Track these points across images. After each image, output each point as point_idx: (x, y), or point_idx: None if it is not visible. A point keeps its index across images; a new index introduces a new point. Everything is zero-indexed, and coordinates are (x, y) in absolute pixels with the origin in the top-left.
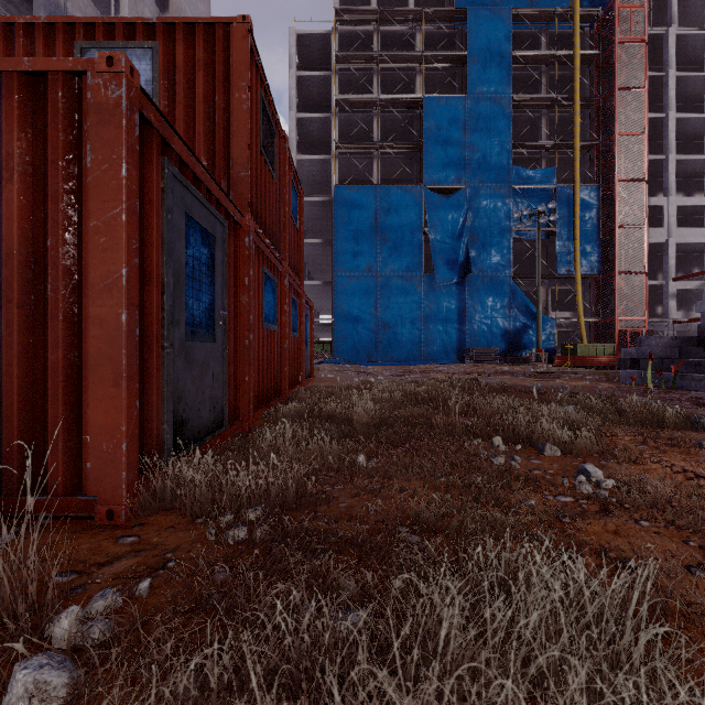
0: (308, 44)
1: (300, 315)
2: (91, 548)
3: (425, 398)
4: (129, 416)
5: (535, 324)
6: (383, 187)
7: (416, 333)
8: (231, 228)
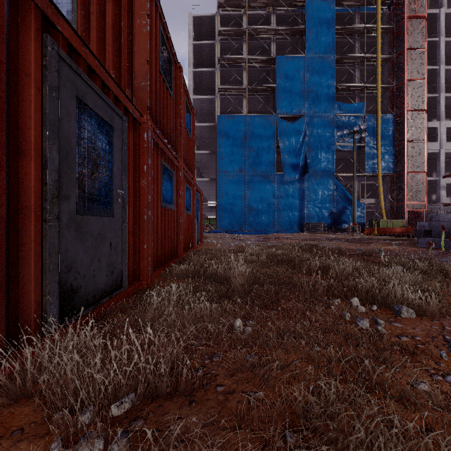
0: (200, 23)
1: (192, 199)
2: None
3: (284, 259)
4: None
5: (351, 206)
6: (250, 116)
7: (272, 212)
8: (131, 123)
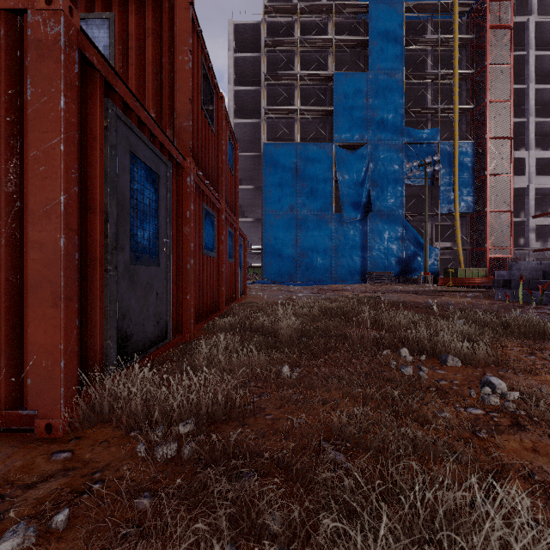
0: (243, 32)
1: (235, 245)
2: (24, 465)
3: (338, 312)
4: (68, 335)
5: (423, 252)
6: (302, 144)
7: (328, 259)
8: (174, 169)
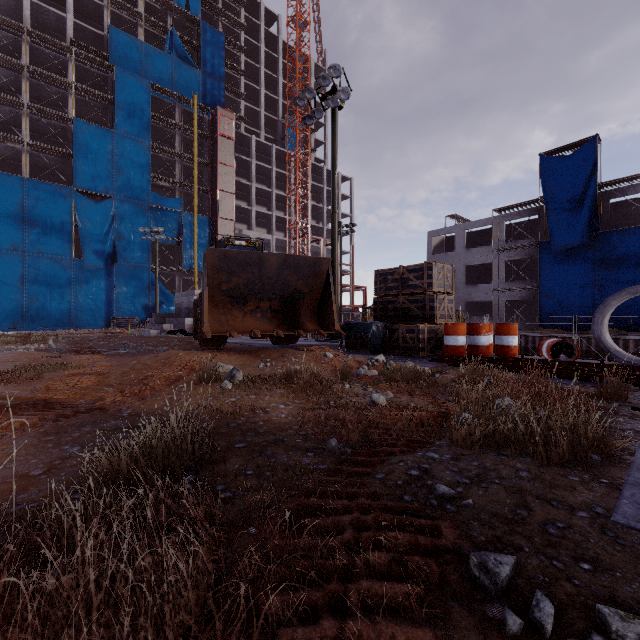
0: None
1: None
2: None
3: None
4: None
5: (168, 301)
6: (31, 181)
7: (67, 305)
8: None
